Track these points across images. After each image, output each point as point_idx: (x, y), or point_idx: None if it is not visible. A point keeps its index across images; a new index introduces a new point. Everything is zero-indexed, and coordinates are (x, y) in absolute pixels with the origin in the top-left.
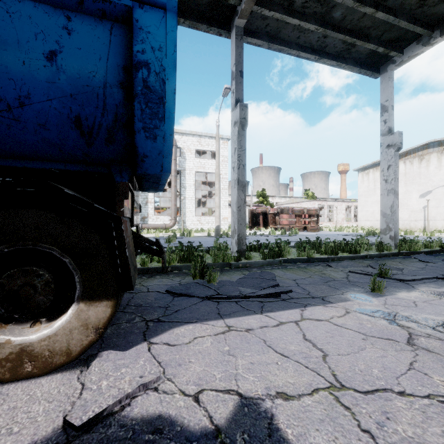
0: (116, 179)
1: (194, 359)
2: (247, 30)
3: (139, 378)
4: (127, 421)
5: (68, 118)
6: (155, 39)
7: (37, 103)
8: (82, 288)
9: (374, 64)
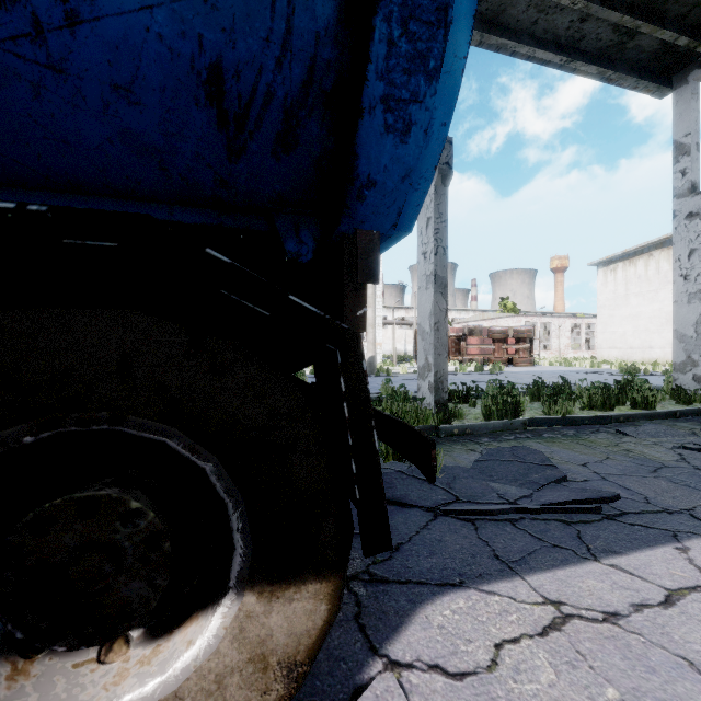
0: (286, 246)
1: None
2: None
3: None
4: None
5: (190, 72)
6: None
7: (112, 15)
8: (252, 549)
9: (663, 72)
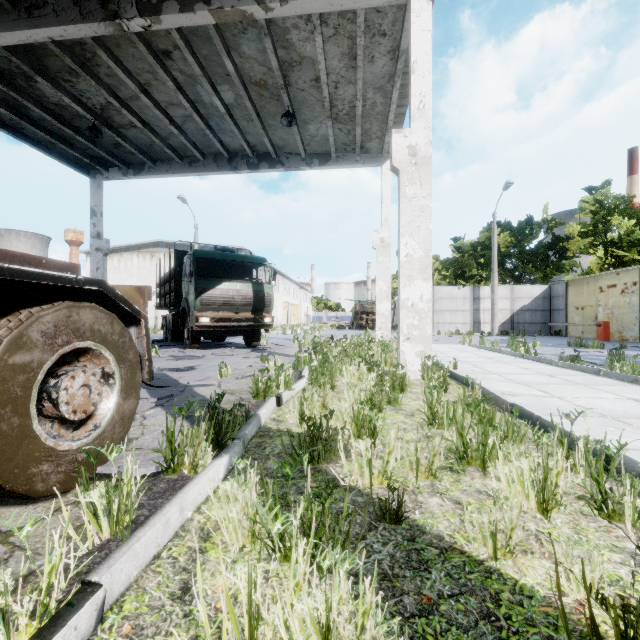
0: None
1: None
2: None
3: None
4: None
5: None
6: None
7: None
8: None
9: (84, 166)
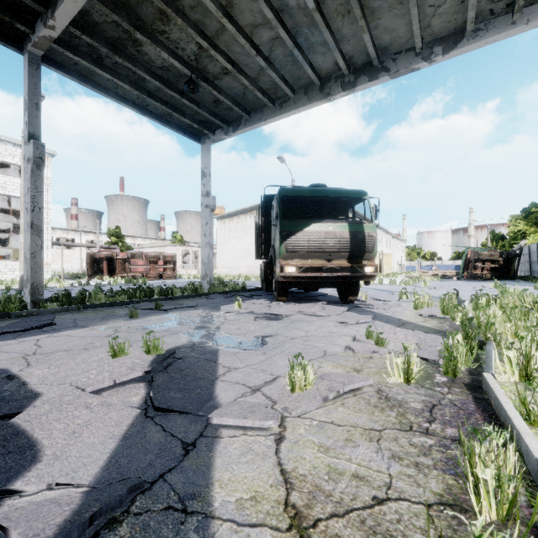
0: None
1: None
2: (49, 58)
3: None
4: None
5: None
6: None
7: None
8: None
9: (197, 134)
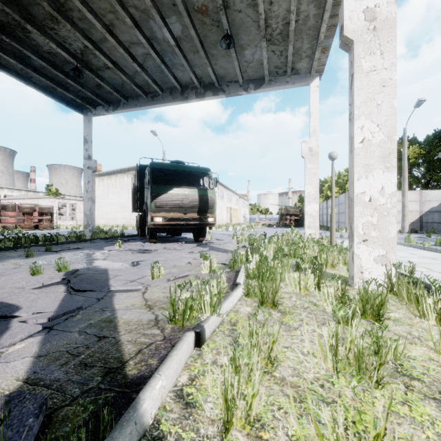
0: None
1: None
2: None
3: None
4: None
5: None
6: None
7: None
8: None
9: (79, 106)
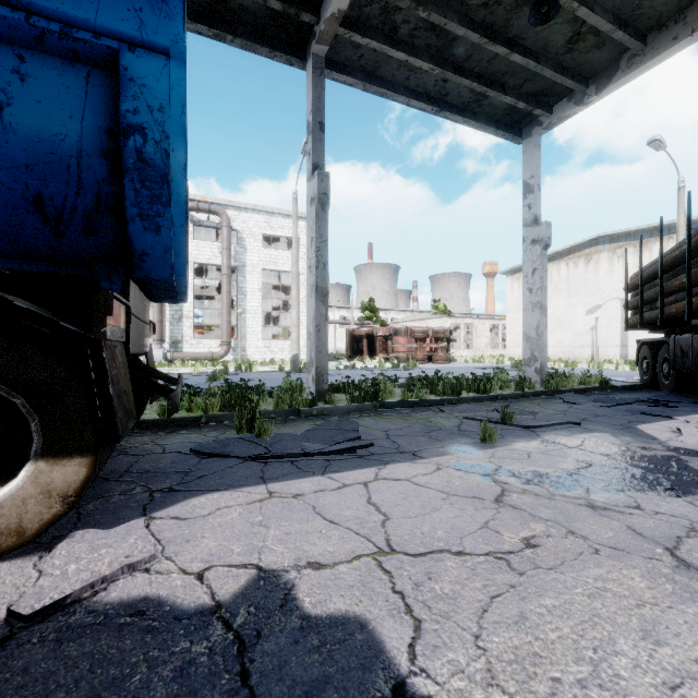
0: (102, 285)
1: (210, 533)
2: (331, 60)
3: (125, 558)
4: (100, 606)
5: (22, 198)
6: (153, 95)
7: None
8: (43, 441)
9: (516, 125)
